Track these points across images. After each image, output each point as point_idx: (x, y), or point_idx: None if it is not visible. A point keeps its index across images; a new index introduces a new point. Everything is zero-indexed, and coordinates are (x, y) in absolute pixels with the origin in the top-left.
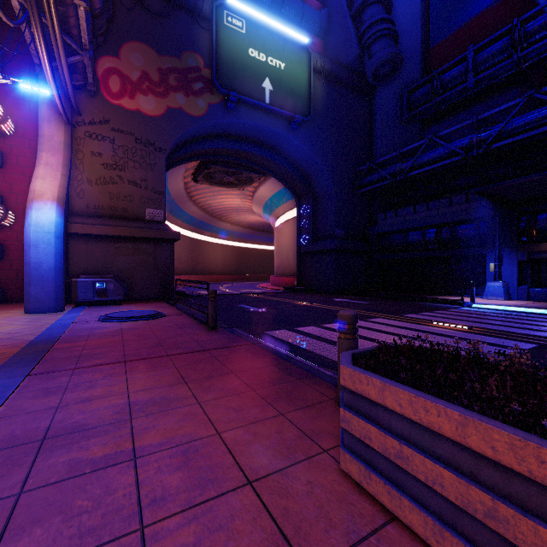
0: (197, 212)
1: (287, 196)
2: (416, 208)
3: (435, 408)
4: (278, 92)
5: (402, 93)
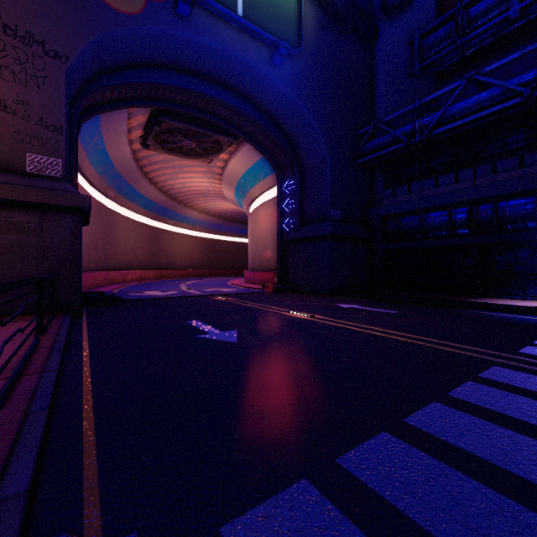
0: (156, 194)
1: (265, 170)
2: (439, 181)
3: None
4: (255, 4)
5: (412, 38)
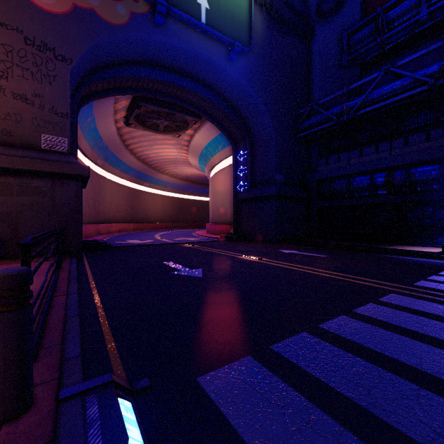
0: (135, 162)
1: (223, 143)
2: (363, 151)
3: None
4: (215, 13)
5: (341, 36)
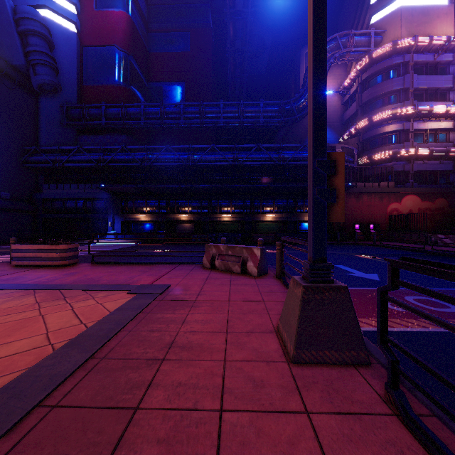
0: None
1: None
2: (71, 186)
3: (30, 246)
4: None
5: (63, 105)
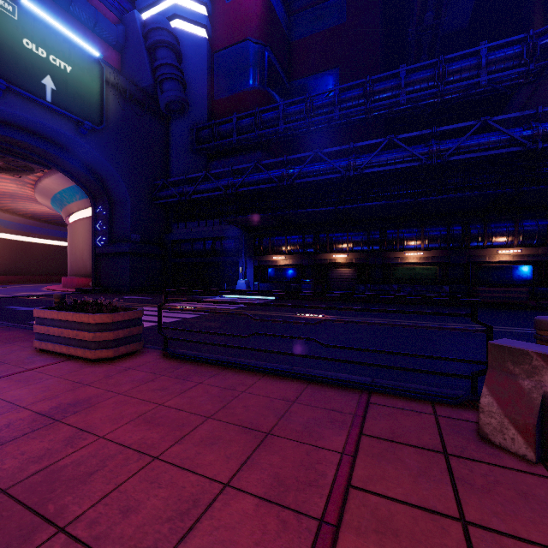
0: None
1: (81, 194)
2: (200, 224)
3: (54, 312)
4: (63, 93)
5: (192, 128)
